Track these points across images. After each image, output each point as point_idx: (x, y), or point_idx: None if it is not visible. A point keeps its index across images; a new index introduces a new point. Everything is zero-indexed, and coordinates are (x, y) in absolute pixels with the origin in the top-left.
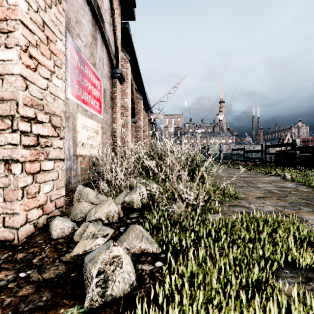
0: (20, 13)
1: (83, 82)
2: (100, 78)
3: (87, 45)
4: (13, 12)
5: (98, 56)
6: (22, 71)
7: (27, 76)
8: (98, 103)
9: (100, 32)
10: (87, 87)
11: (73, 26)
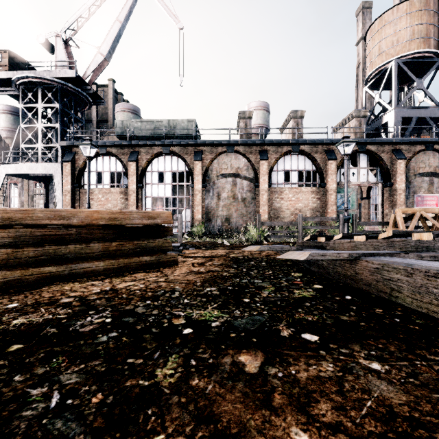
0: None
1: (422, 203)
2: (436, 195)
3: (425, 190)
4: None
5: (434, 188)
6: None
7: None
8: (434, 206)
9: (436, 177)
10: (425, 204)
11: (417, 191)
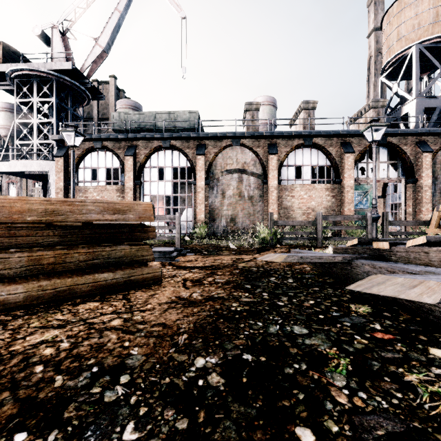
0: (422, 210)
1: None
2: None
3: None
4: (422, 210)
5: None
6: (423, 217)
7: (423, 217)
8: None
9: None
10: None
11: None
